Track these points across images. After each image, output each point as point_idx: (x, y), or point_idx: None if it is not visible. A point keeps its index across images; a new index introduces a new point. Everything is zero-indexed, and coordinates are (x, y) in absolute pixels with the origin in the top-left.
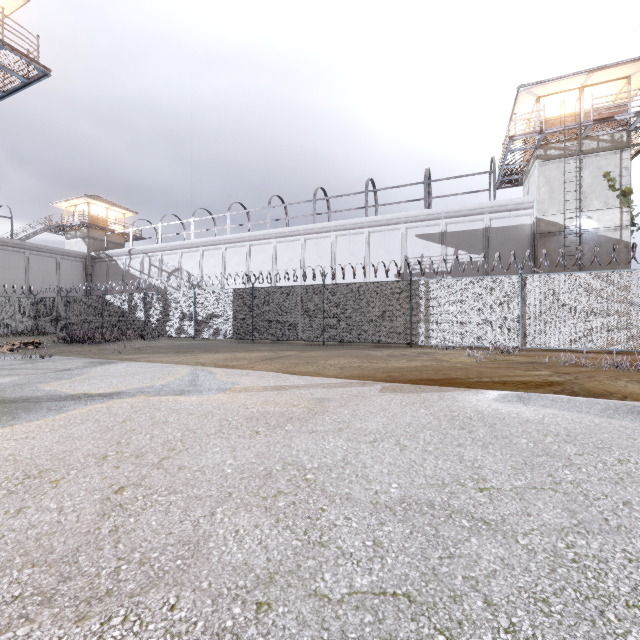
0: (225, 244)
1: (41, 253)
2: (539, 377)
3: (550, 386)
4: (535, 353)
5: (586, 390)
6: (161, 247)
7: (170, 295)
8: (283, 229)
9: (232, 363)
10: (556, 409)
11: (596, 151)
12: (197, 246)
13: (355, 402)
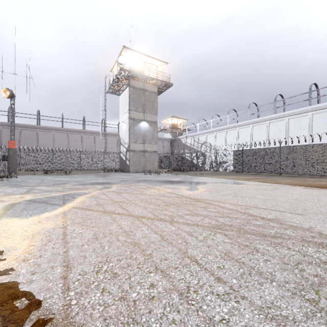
0: (226, 129)
1: (158, 140)
2: None
3: None
4: None
5: None
6: (198, 133)
7: (206, 154)
8: (256, 119)
9: (239, 179)
10: None
11: None
12: (213, 131)
13: (290, 189)
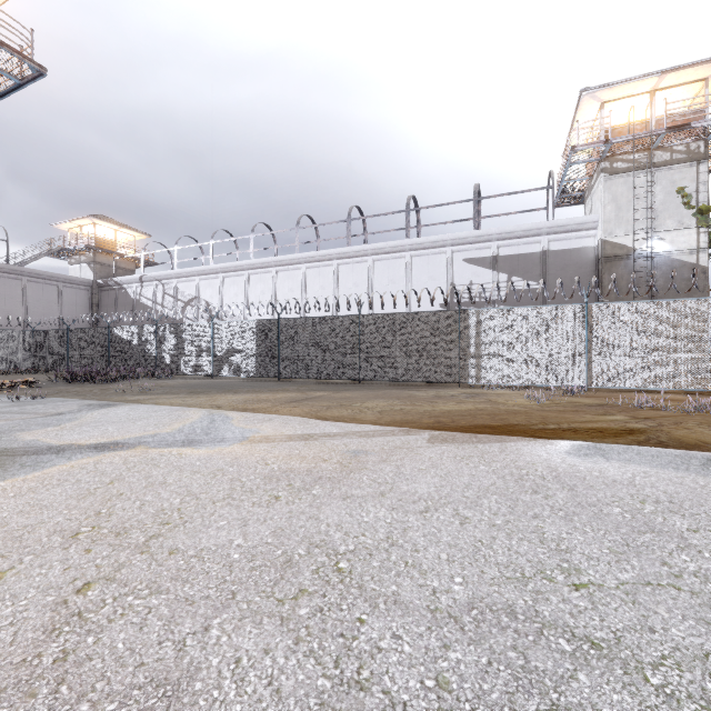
0: (248, 270)
1: (41, 280)
2: (615, 423)
3: (631, 434)
4: (603, 394)
5: (676, 440)
6: (176, 273)
7: (185, 327)
8: (313, 253)
9: (253, 406)
10: (646, 465)
11: (669, 163)
12: (217, 272)
13: (399, 456)
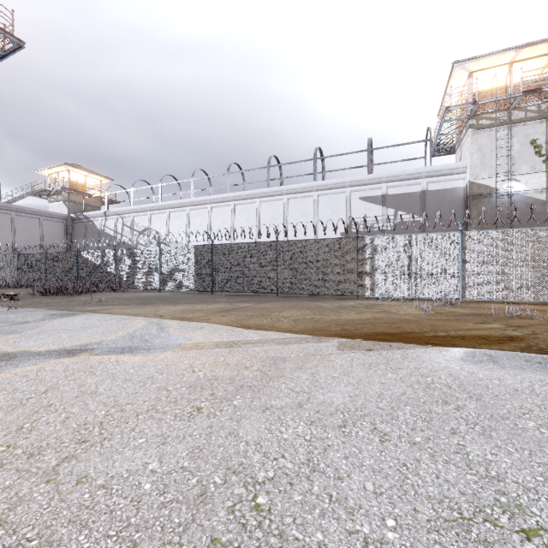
0: (189, 206)
1: (26, 214)
2: (495, 331)
3: (512, 341)
4: (475, 305)
5: None
6: (132, 209)
7: (138, 251)
8: (240, 193)
9: (189, 315)
10: (539, 372)
11: (524, 120)
12: (164, 208)
13: (313, 363)
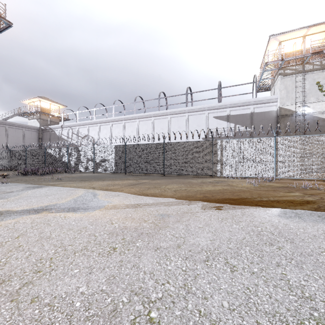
0: (111, 122)
1: (14, 127)
2: (297, 197)
3: (308, 204)
4: (283, 181)
5: None
6: (78, 124)
7: (81, 149)
8: (142, 114)
9: (111, 187)
10: None
11: (312, 70)
12: (97, 123)
13: (186, 218)
